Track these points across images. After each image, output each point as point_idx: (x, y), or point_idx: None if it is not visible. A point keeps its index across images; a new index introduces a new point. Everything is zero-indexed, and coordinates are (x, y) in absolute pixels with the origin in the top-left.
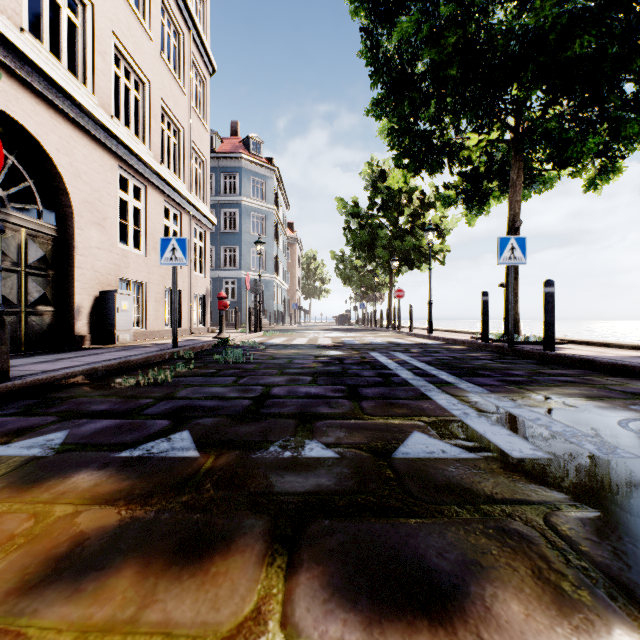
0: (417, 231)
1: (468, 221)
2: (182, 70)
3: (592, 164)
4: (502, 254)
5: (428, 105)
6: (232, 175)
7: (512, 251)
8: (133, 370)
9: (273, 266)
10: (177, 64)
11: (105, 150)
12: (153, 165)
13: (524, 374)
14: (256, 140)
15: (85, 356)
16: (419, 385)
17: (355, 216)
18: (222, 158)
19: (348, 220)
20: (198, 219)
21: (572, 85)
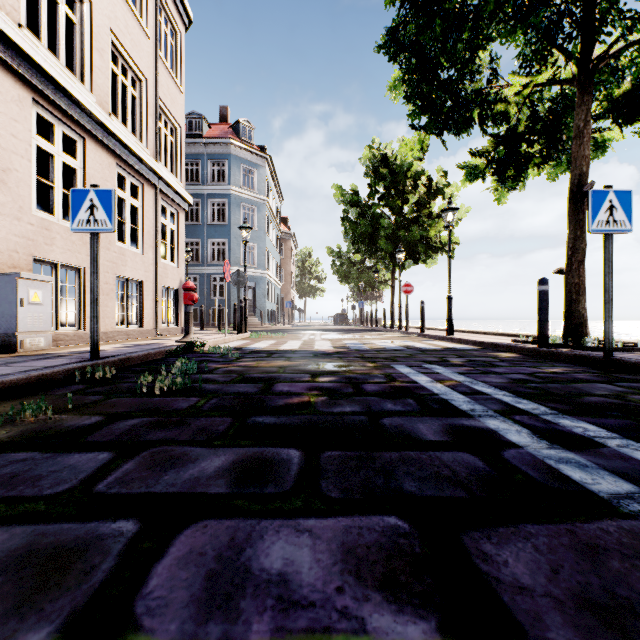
0: (424, 220)
1: (497, 198)
2: (145, 7)
3: None
4: (596, 216)
5: (461, 32)
6: (220, 162)
7: (611, 212)
8: None
9: (265, 261)
10: None
11: (6, 71)
12: (93, 109)
13: None
14: (247, 125)
15: None
16: (630, 504)
17: (354, 205)
18: (209, 144)
19: (347, 209)
20: (168, 195)
21: None
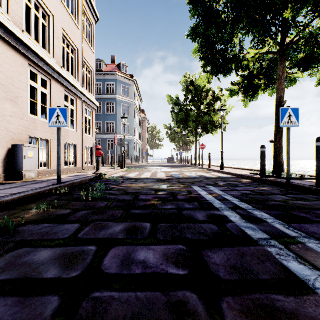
0: (211, 113)
1: (244, 104)
2: (77, 14)
3: None
4: (283, 120)
5: (225, 30)
6: (111, 83)
7: (289, 118)
8: (1, 211)
9: (133, 132)
10: (74, 10)
11: (17, 52)
12: (54, 66)
13: None
14: (124, 65)
15: None
16: (263, 241)
17: (177, 105)
18: (106, 74)
19: (173, 107)
20: (87, 103)
21: None
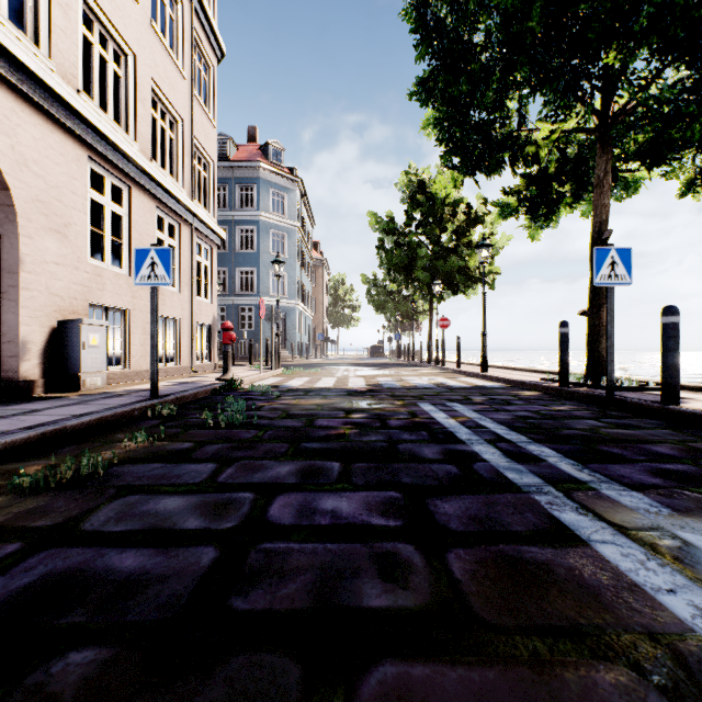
0: (463, 250)
1: (531, 235)
2: (181, 48)
3: (692, 161)
4: (599, 271)
5: (488, 84)
6: (249, 187)
7: (612, 267)
8: (65, 444)
9: (296, 291)
10: (174, 40)
11: (68, 134)
12: (138, 159)
13: (678, 454)
14: (276, 147)
15: (8, 417)
16: (530, 487)
17: (390, 233)
18: (237, 167)
19: (382, 238)
20: (202, 232)
21: (696, 40)
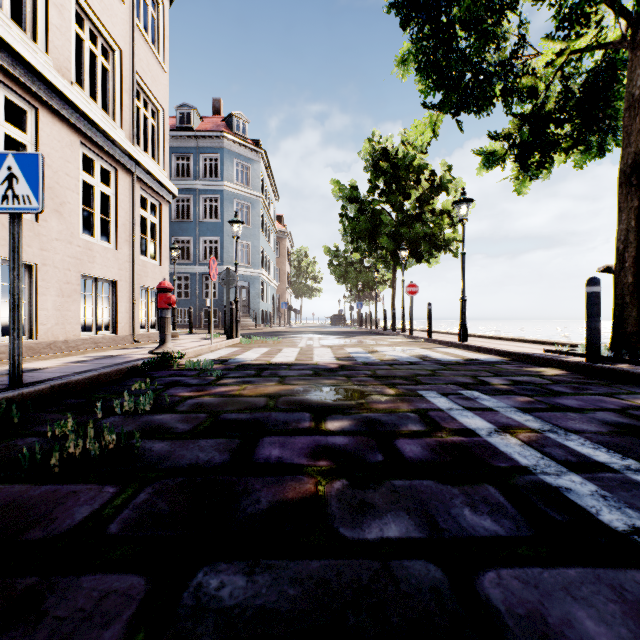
0: (428, 216)
1: (517, 188)
2: None
3: None
4: None
5: None
6: (213, 156)
7: None
8: None
9: (260, 260)
10: None
11: None
12: (46, 72)
13: None
14: (240, 119)
15: None
16: None
17: (353, 201)
18: (201, 137)
19: (345, 206)
20: (148, 184)
21: None
